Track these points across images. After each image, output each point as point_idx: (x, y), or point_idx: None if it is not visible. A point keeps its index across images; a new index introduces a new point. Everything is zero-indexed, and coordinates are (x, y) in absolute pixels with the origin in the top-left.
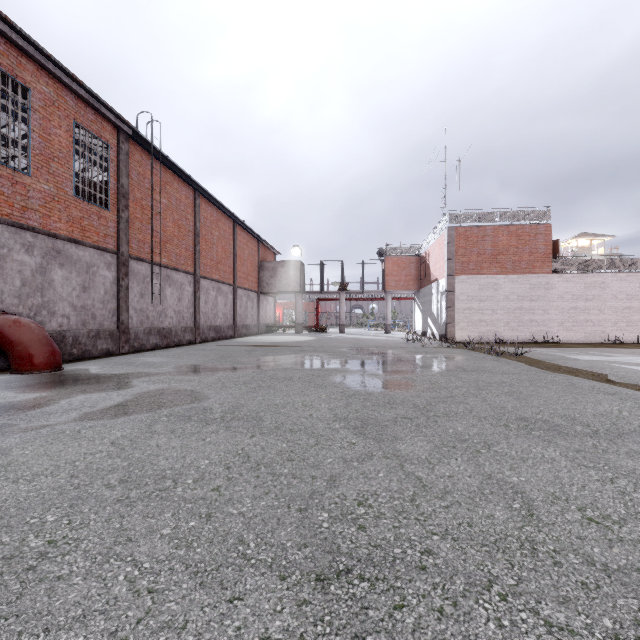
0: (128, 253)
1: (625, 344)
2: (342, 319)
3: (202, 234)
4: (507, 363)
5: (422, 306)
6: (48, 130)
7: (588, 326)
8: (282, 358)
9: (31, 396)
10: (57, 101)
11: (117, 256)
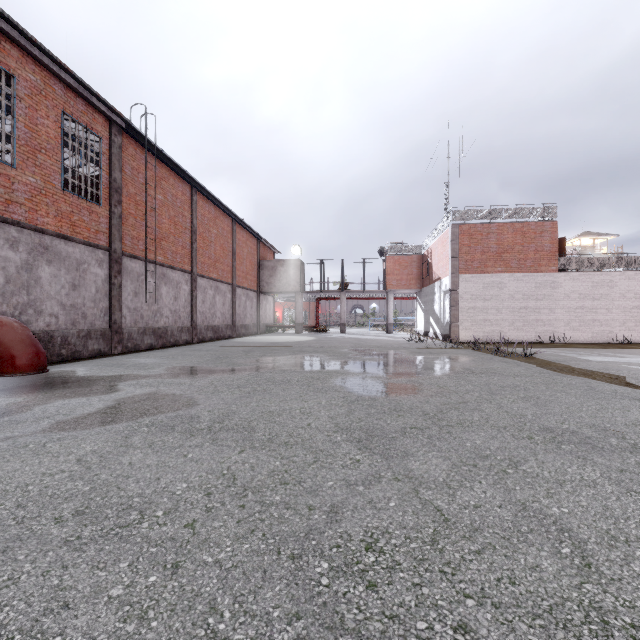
0: (121, 250)
1: (634, 344)
2: (343, 319)
3: (199, 232)
4: (517, 364)
5: (424, 305)
6: (35, 120)
7: (595, 326)
8: (280, 359)
9: (4, 402)
10: (44, 90)
11: (109, 253)
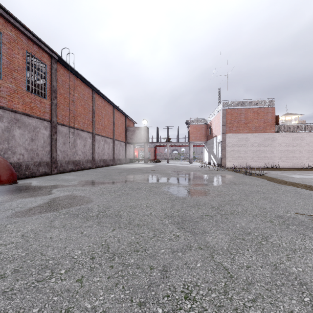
0: (56, 121)
1: None
2: (168, 156)
3: (96, 112)
4: (257, 179)
5: (208, 149)
6: (11, 55)
7: (294, 159)
8: (136, 176)
9: None
10: (17, 40)
11: (50, 123)
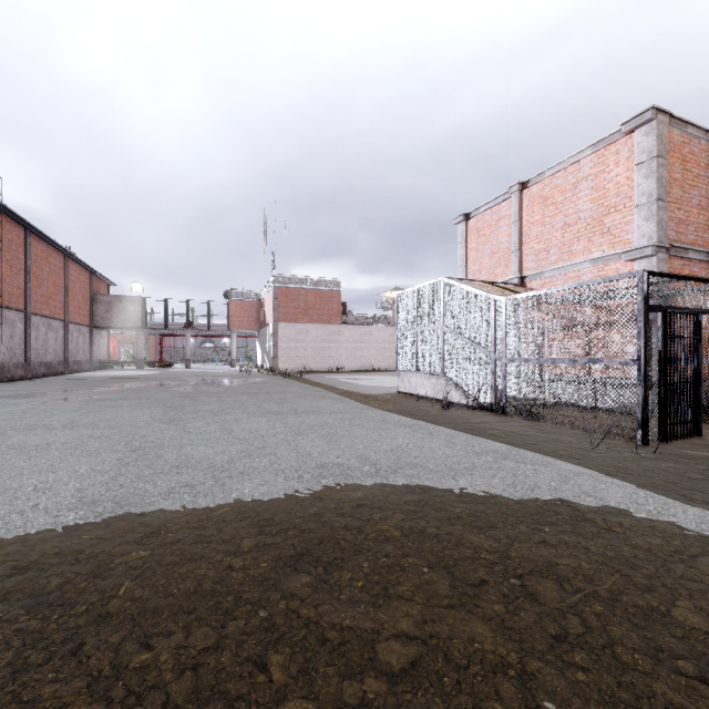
0: None
1: (379, 370)
2: (188, 355)
3: (33, 271)
4: (284, 380)
5: (261, 344)
6: None
7: (362, 360)
8: (136, 384)
9: None
10: None
11: None
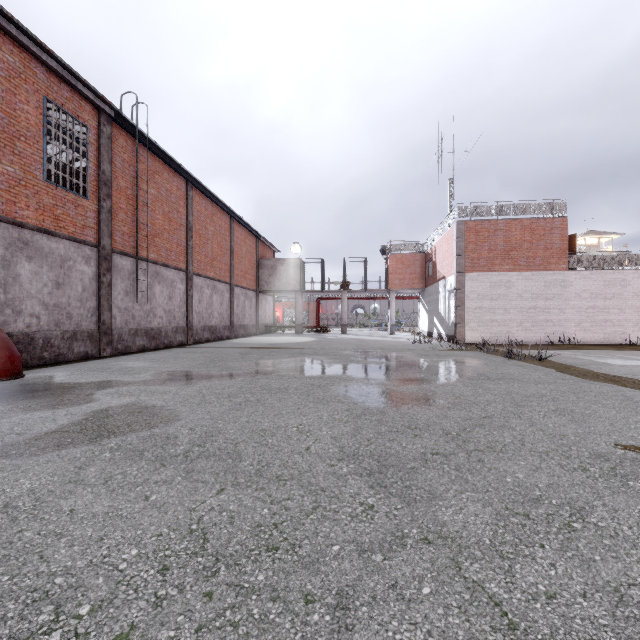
0: (110, 246)
1: None
2: (344, 319)
3: (195, 229)
4: (534, 369)
5: (428, 305)
6: (13, 105)
7: (607, 326)
8: (278, 362)
9: None
10: (24, 73)
11: (97, 249)
